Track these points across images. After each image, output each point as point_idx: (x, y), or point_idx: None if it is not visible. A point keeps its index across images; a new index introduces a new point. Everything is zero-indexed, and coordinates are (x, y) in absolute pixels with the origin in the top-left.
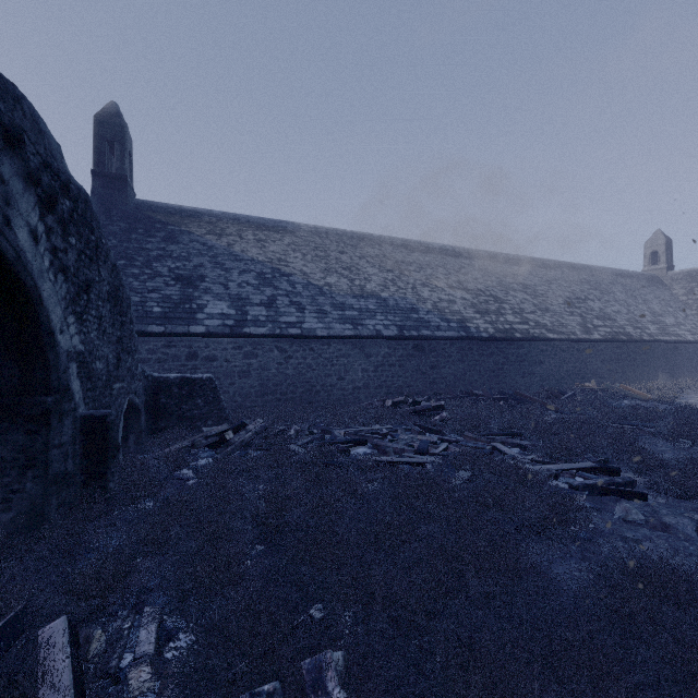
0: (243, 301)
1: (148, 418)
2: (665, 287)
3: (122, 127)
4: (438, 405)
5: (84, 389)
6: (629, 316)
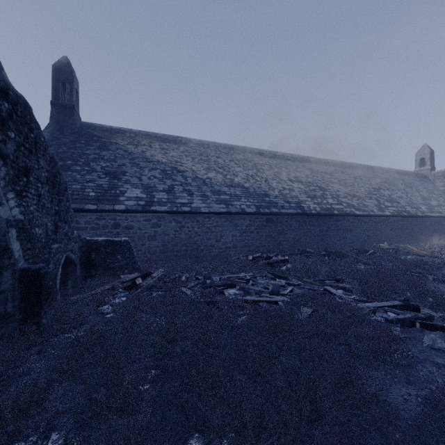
0: (151, 189)
1: (83, 268)
2: (430, 181)
3: (71, 72)
4: (284, 259)
5: (24, 249)
6: (408, 200)
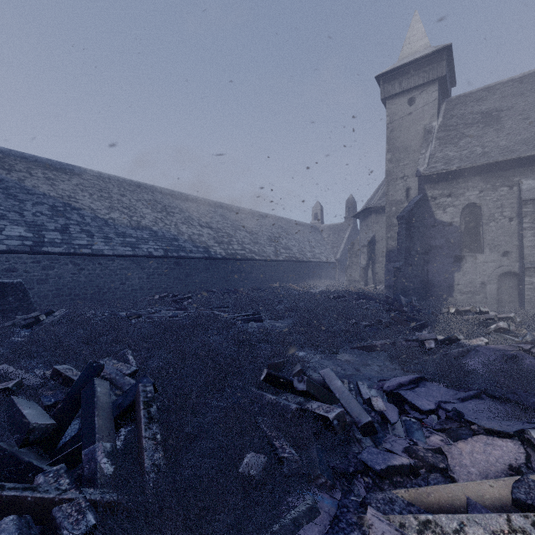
0: (39, 227)
1: None
2: (320, 233)
3: None
4: (188, 296)
5: None
6: (299, 248)
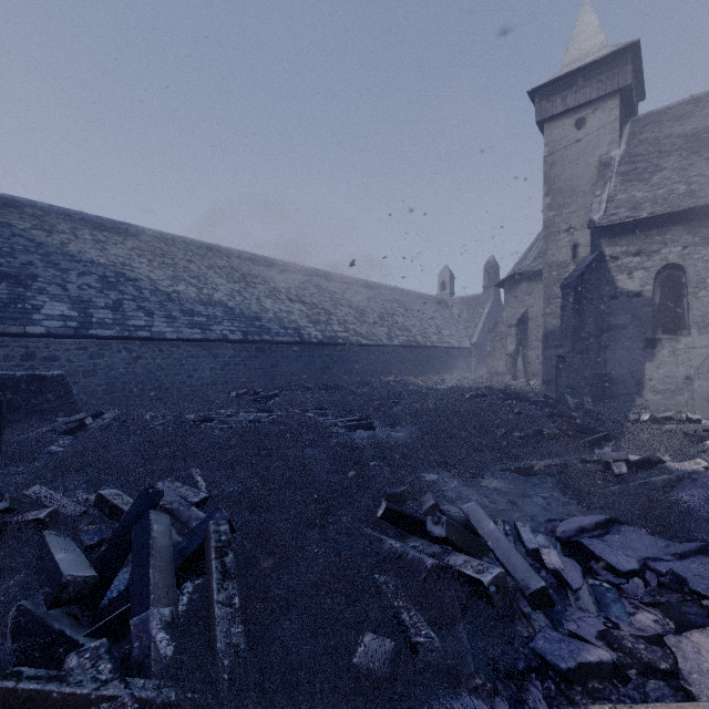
0: (86, 304)
1: None
2: (448, 308)
3: None
4: (274, 393)
5: None
6: (421, 329)
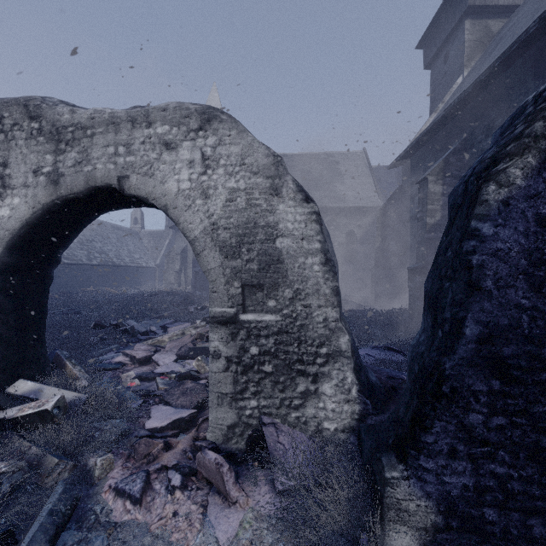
0: None
1: None
2: (140, 238)
3: None
4: None
5: None
6: (116, 253)
